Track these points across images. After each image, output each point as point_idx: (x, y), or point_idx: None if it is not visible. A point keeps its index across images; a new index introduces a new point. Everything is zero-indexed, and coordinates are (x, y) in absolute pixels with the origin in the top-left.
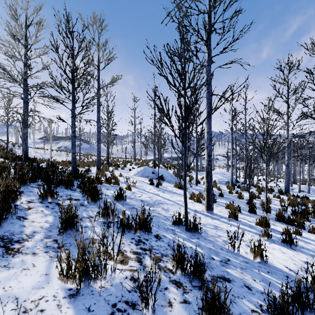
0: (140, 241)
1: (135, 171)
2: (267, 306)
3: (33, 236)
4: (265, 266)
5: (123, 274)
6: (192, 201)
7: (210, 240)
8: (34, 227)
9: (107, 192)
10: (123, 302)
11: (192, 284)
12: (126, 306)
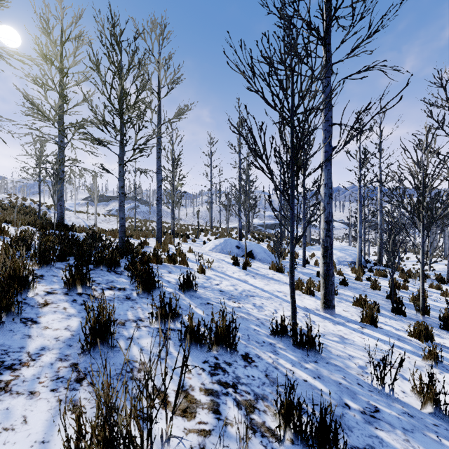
0: (218, 368)
1: (211, 244)
2: None
3: (39, 355)
4: (444, 422)
5: (185, 446)
6: (298, 292)
7: (337, 366)
8: (45, 339)
9: (169, 276)
10: None
11: None
12: None
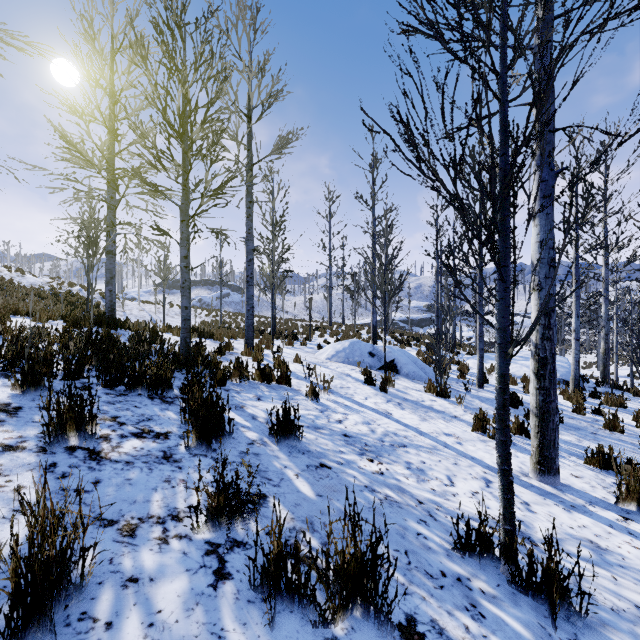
0: None
1: (329, 349)
2: None
3: None
4: None
5: None
6: (481, 436)
7: None
8: None
9: (256, 406)
10: None
11: None
12: None
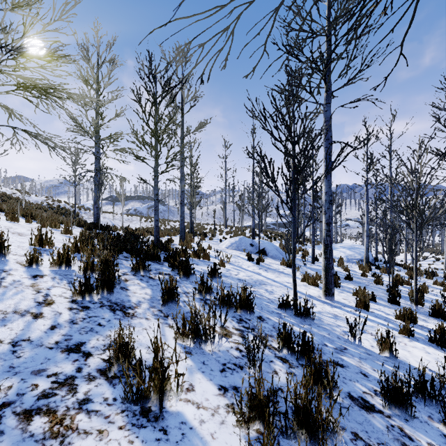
0: (242, 320)
1: (227, 242)
2: (381, 389)
3: (140, 304)
4: (394, 361)
5: (229, 343)
6: (305, 284)
7: (325, 329)
8: (138, 298)
9: (197, 267)
10: (232, 364)
11: (299, 363)
12: (235, 367)
